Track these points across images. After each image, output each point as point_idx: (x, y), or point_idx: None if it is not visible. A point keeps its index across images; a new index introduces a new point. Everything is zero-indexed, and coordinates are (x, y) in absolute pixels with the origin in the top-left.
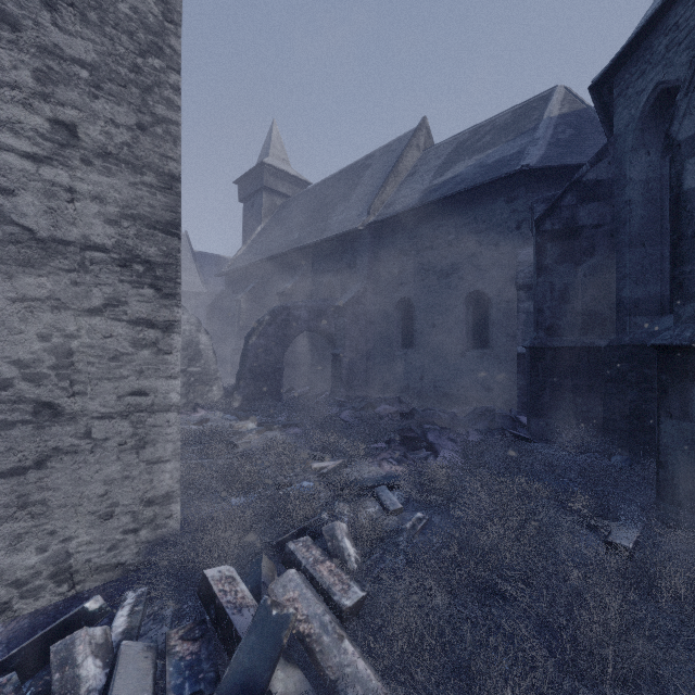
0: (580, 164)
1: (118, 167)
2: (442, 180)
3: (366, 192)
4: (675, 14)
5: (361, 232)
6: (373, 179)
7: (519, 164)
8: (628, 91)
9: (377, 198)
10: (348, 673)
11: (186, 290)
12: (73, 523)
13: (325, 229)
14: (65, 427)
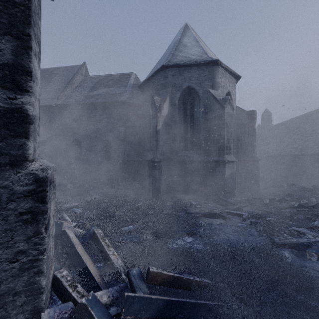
0: (138, 104)
1: None
2: (93, 94)
3: (56, 88)
4: (153, 80)
5: (54, 107)
6: (59, 82)
7: (121, 98)
8: (146, 92)
9: (62, 93)
10: (77, 232)
11: None
12: None
13: None
14: None
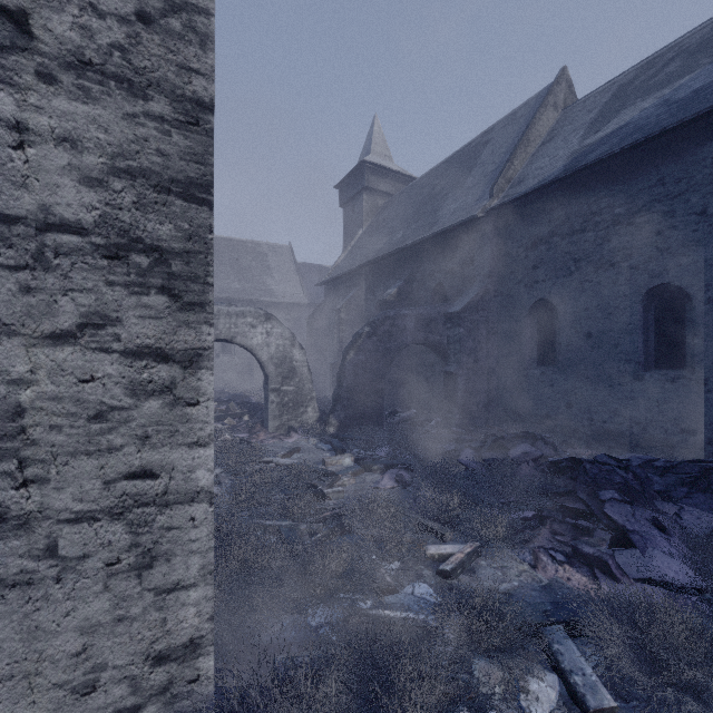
0: None
1: (104, 87)
2: (599, 137)
3: (485, 172)
4: None
5: (480, 221)
6: (493, 156)
7: None
8: None
9: (501, 175)
10: None
11: (289, 302)
12: (25, 706)
13: (433, 223)
14: (10, 540)
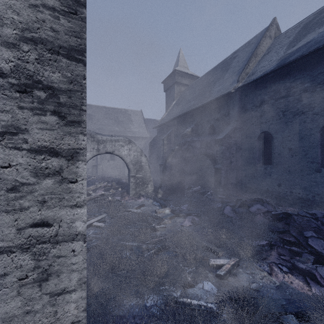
0: None
1: None
2: (295, 48)
3: (235, 71)
4: None
5: (232, 94)
6: (238, 63)
7: None
8: None
9: (243, 71)
10: None
11: (140, 136)
12: None
13: (209, 96)
14: None
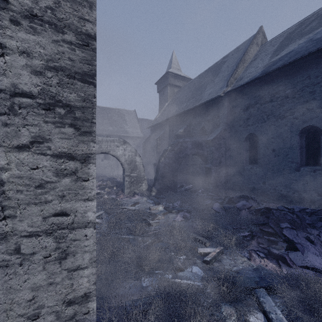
0: None
1: (43, 27)
2: (278, 57)
3: (224, 75)
4: None
5: (222, 97)
6: (228, 68)
7: None
8: None
9: (232, 76)
10: None
11: (134, 136)
12: None
13: (200, 99)
14: None
